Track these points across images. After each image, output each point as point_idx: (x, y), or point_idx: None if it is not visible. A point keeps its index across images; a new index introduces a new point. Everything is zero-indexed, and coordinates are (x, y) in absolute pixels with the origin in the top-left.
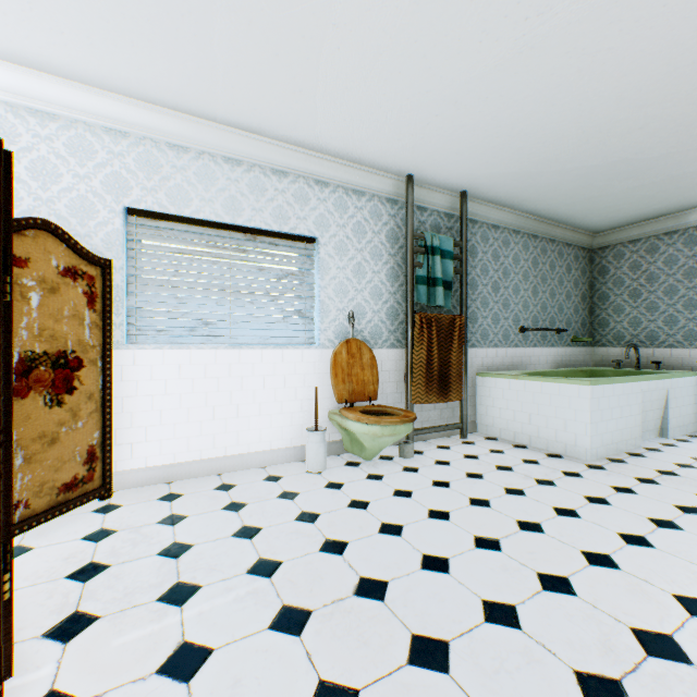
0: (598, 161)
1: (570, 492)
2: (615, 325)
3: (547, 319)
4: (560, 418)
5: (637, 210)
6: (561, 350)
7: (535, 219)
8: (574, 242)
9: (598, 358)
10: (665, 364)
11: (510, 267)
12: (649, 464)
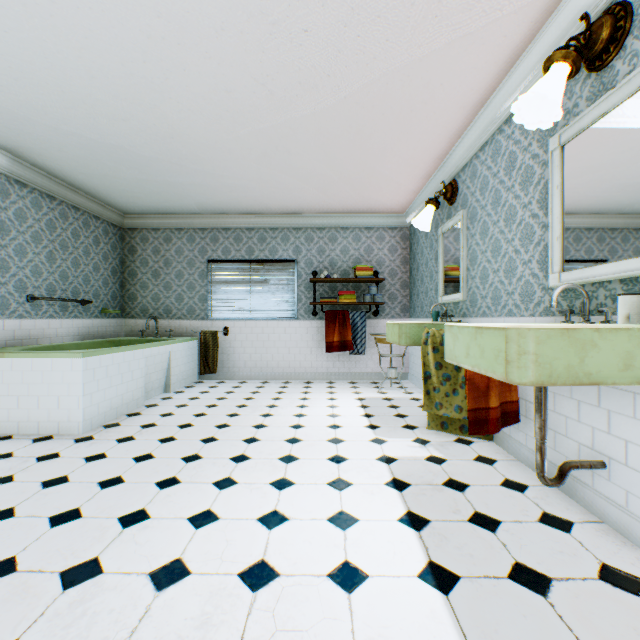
0: (98, 137)
1: (27, 483)
2: (144, 299)
3: (70, 289)
4: (55, 396)
5: (154, 203)
6: (89, 321)
7: (50, 177)
8: (105, 216)
9: (130, 329)
10: (178, 332)
11: (12, 223)
12: (141, 421)
